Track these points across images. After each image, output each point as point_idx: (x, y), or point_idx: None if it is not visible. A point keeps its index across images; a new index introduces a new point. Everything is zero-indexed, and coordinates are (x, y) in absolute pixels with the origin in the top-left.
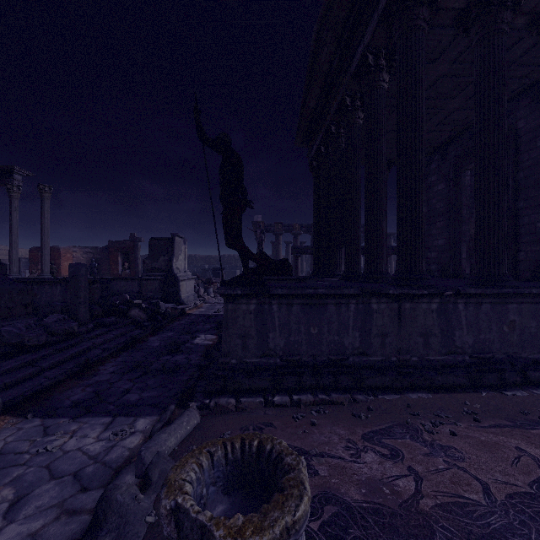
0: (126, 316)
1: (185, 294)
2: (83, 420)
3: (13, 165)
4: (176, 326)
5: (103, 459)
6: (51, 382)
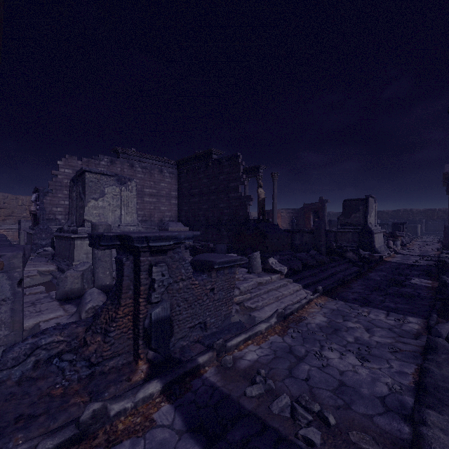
0: (341, 257)
1: (377, 244)
2: (368, 308)
3: (260, 164)
4: (384, 269)
5: (400, 328)
6: (333, 286)
